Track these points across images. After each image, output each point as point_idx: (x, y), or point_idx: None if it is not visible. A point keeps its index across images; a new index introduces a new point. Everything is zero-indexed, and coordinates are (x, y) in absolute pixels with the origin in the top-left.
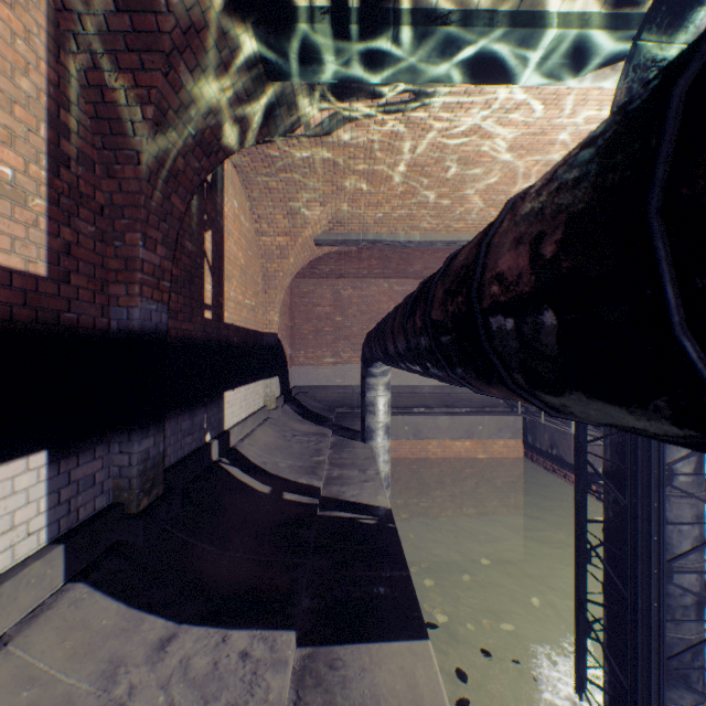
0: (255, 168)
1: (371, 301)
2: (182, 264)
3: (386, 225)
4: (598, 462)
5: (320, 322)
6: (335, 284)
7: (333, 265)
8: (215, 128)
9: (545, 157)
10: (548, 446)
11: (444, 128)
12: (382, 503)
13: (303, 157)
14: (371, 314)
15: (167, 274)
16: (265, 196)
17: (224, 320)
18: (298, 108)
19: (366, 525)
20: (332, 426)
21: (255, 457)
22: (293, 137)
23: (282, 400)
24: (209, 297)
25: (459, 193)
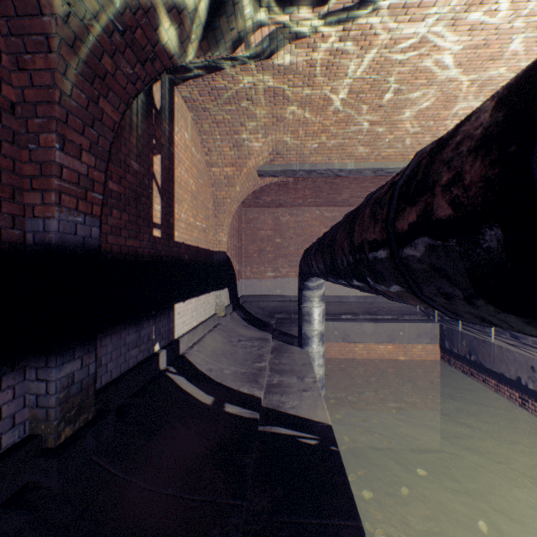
0: (203, 102)
1: (305, 225)
2: (126, 182)
3: (320, 155)
4: (522, 371)
5: (263, 243)
6: (275, 211)
7: (274, 195)
8: (148, 29)
9: (482, 75)
10: (466, 352)
11: (383, 44)
12: (321, 418)
13: (246, 87)
14: (305, 236)
15: (97, 185)
16: (213, 130)
17: (174, 239)
18: (237, 21)
19: (307, 447)
20: (273, 331)
21: (202, 364)
22: (235, 62)
23: (231, 308)
24: (157, 216)
25: (390, 121)
